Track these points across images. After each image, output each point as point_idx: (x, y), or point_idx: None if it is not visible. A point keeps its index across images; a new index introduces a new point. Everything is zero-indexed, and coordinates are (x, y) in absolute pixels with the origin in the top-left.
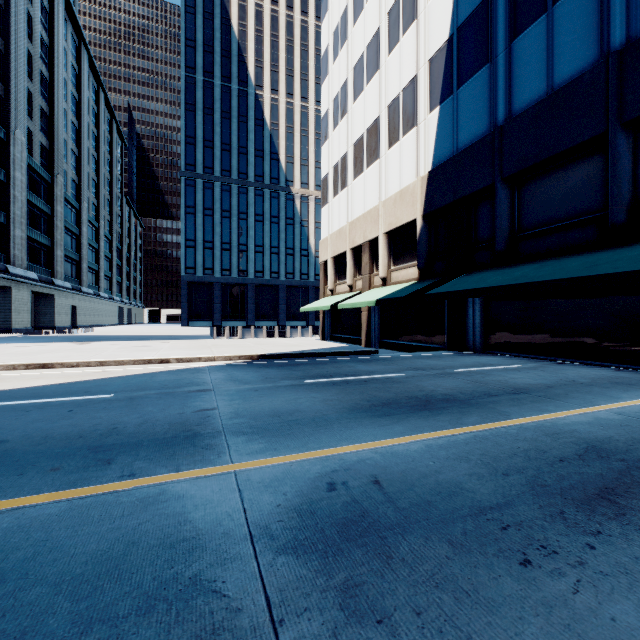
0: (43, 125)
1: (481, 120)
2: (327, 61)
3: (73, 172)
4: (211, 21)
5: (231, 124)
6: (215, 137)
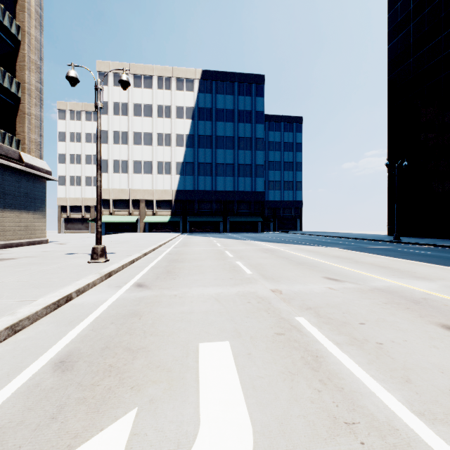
0: None
1: (192, 186)
2: (107, 108)
3: None
4: None
5: None
6: None
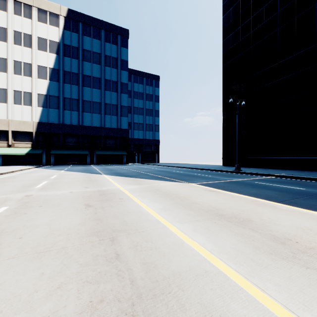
0: None
1: (56, 119)
2: None
3: None
4: None
5: None
6: None
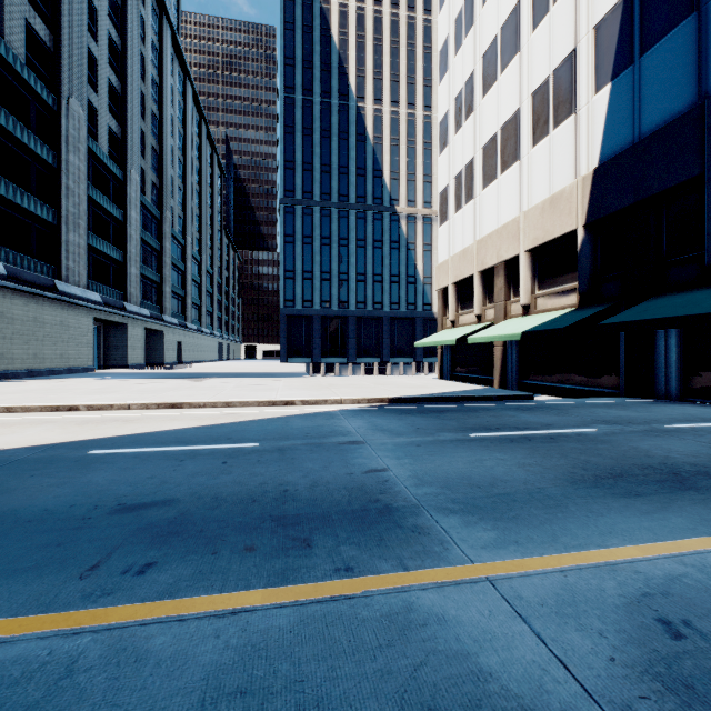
0: (154, 163)
1: (680, 91)
2: (447, 54)
3: (179, 208)
4: (310, 34)
5: (331, 143)
6: (314, 159)
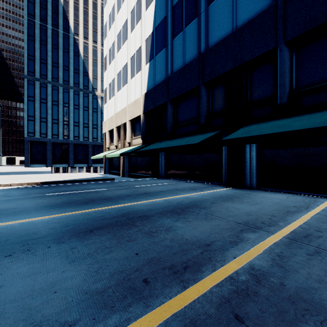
0: None
1: (163, 72)
2: (106, 29)
3: None
4: None
5: (58, 52)
6: (48, 58)
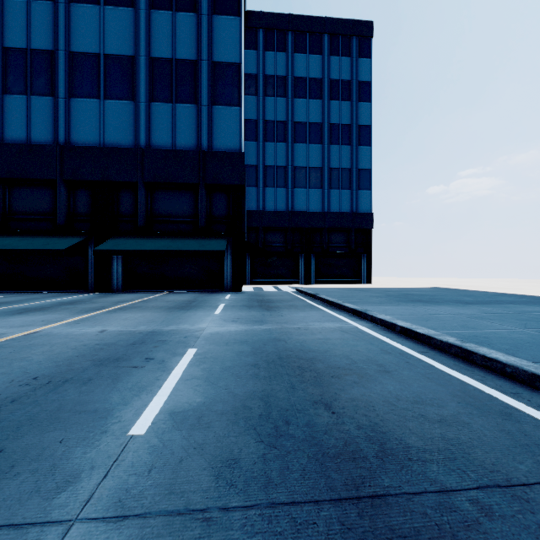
0: None
1: None
2: None
3: None
4: None
5: None
6: None
